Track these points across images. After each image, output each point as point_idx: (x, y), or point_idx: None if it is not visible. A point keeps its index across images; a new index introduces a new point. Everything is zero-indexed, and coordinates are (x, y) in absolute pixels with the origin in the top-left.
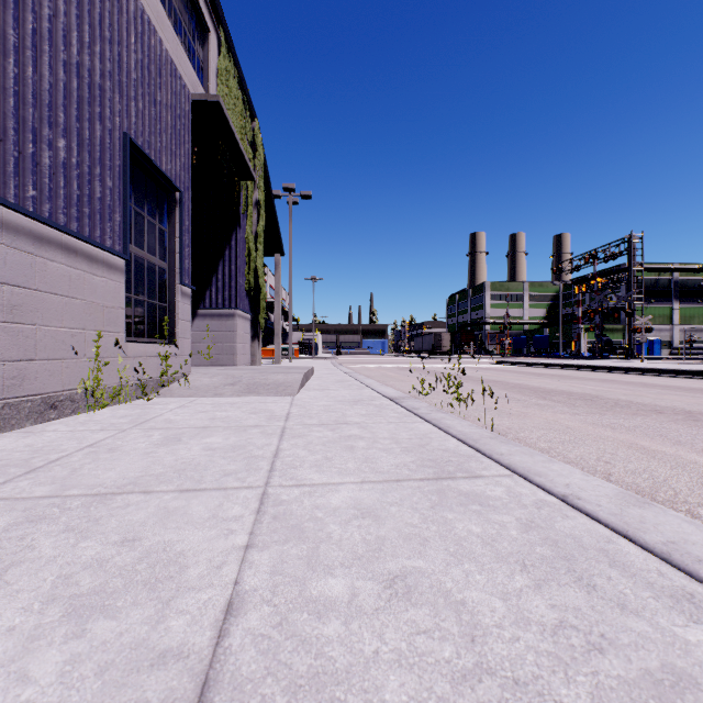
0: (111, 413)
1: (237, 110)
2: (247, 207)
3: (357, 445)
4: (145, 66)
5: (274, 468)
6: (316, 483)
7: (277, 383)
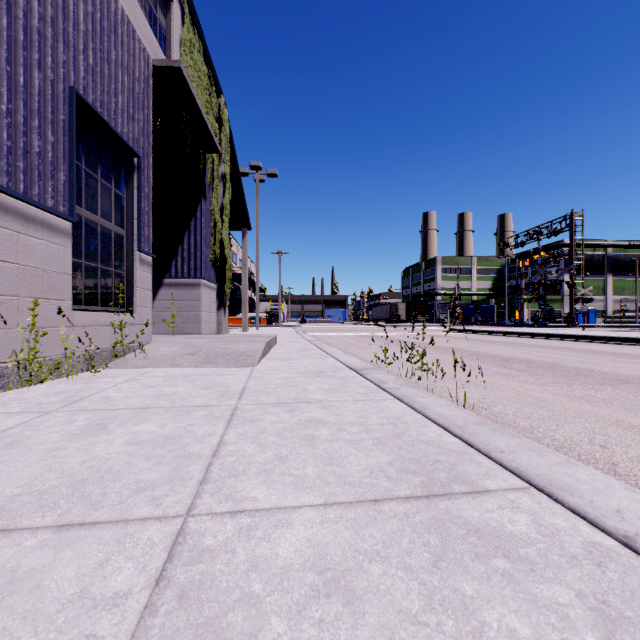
0: (47, 389)
1: (202, 84)
2: (213, 179)
3: (319, 435)
4: (97, 20)
5: (207, 477)
6: (261, 508)
7: (238, 353)
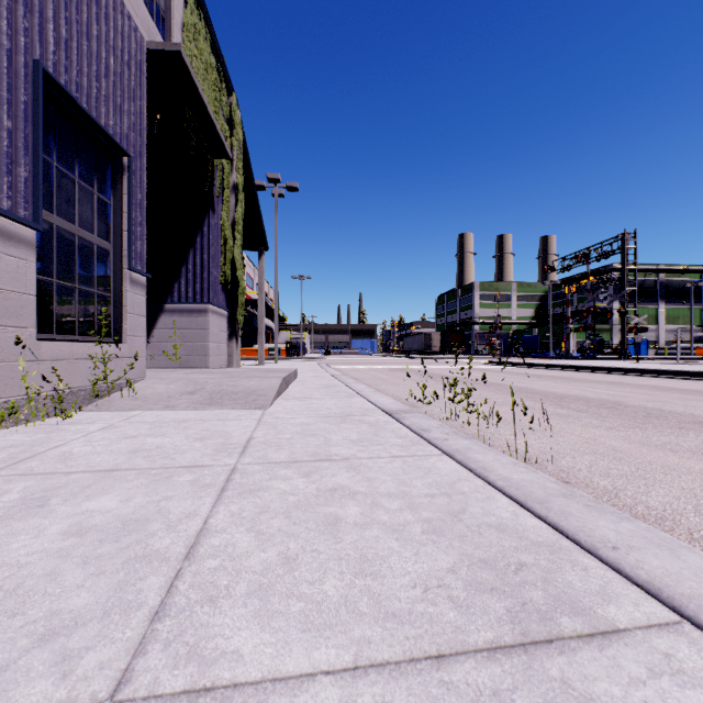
0: None
1: (210, 78)
2: (223, 190)
3: (345, 515)
4: None
5: (167, 603)
6: (243, 681)
7: (247, 391)
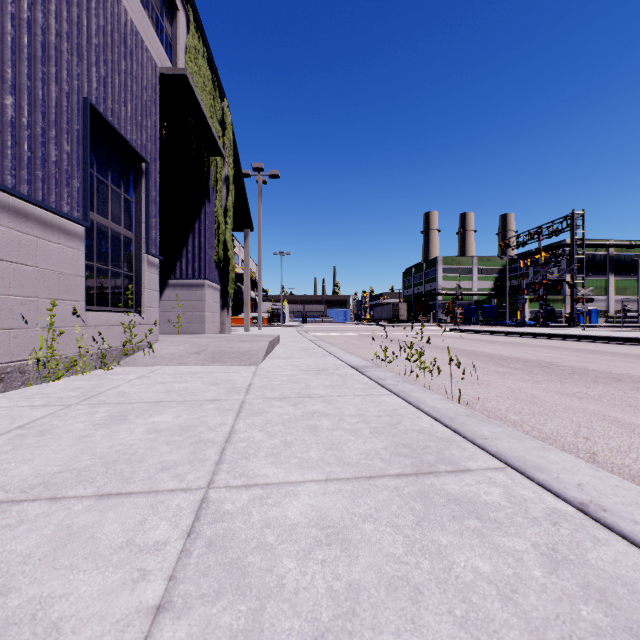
0: (64, 385)
1: (207, 89)
2: (217, 182)
3: (321, 425)
4: (108, 33)
5: (222, 458)
6: (271, 483)
7: (242, 352)
